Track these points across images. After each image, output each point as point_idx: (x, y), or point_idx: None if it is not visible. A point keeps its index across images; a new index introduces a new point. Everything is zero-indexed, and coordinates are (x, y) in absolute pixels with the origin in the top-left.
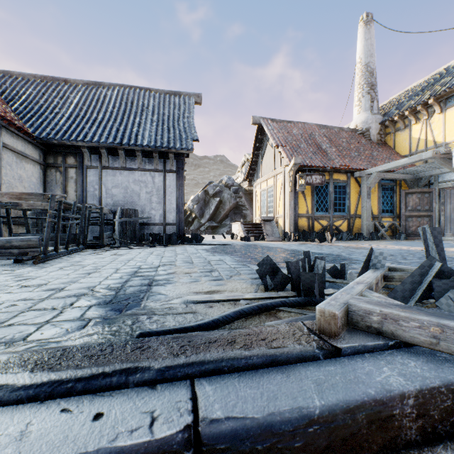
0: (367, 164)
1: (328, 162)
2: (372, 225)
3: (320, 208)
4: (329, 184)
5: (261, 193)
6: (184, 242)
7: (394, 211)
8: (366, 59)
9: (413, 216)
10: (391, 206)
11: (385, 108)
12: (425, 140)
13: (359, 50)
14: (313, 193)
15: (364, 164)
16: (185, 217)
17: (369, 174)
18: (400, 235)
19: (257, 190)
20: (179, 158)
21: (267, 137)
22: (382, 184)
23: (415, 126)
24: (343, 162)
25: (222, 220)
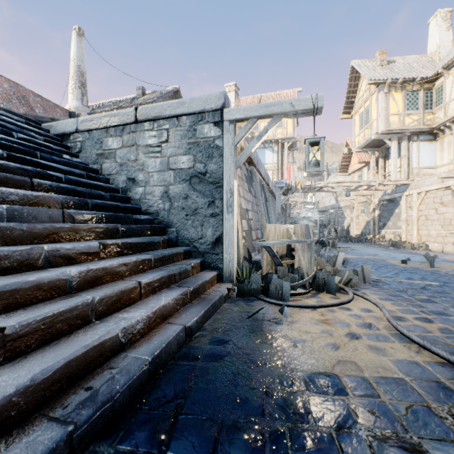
0: None
1: None
2: None
3: None
4: None
5: None
6: None
7: None
8: (79, 62)
9: None
10: None
11: (95, 106)
12: None
13: (73, 51)
14: None
15: None
16: None
17: None
18: None
19: None
20: None
21: None
22: None
23: None
24: None
25: None
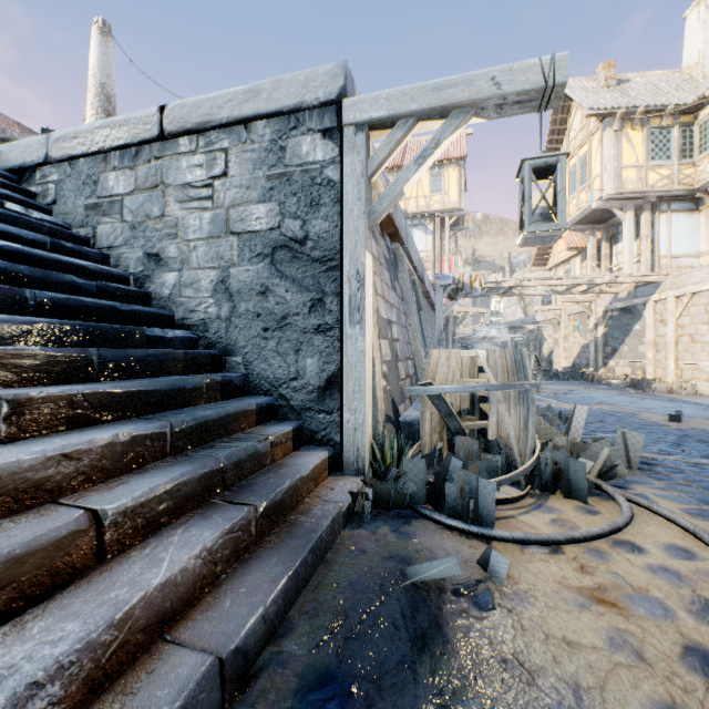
0: None
1: None
2: None
3: None
4: None
5: None
6: None
7: None
8: (102, 78)
9: None
10: None
11: None
12: None
13: (93, 60)
14: None
15: None
16: None
17: None
18: None
19: None
20: None
21: None
22: None
23: None
24: None
25: None
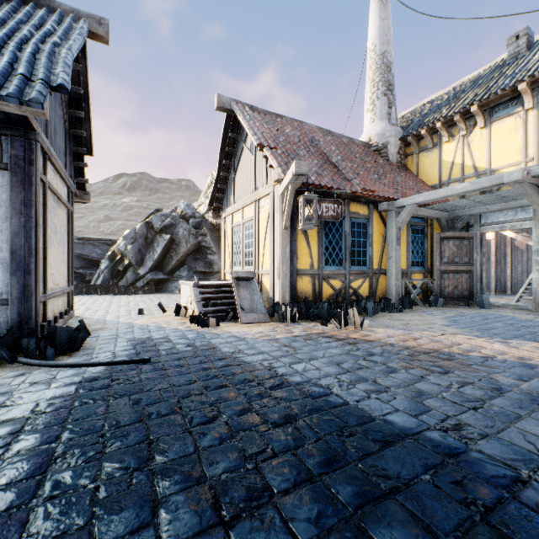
0: (395, 191)
1: (344, 182)
2: (401, 285)
3: (331, 259)
4: (344, 219)
5: (233, 230)
6: (15, 358)
7: (425, 263)
8: (382, 47)
9: (450, 271)
10: (422, 257)
11: (399, 123)
12: (461, 164)
13: (372, 33)
14: (320, 233)
15: (392, 192)
16: (112, 264)
17: (401, 206)
18: (437, 300)
19: (227, 225)
20: (18, 133)
21: (244, 136)
22: (412, 223)
23: (447, 145)
24: (367, 185)
25: (174, 270)
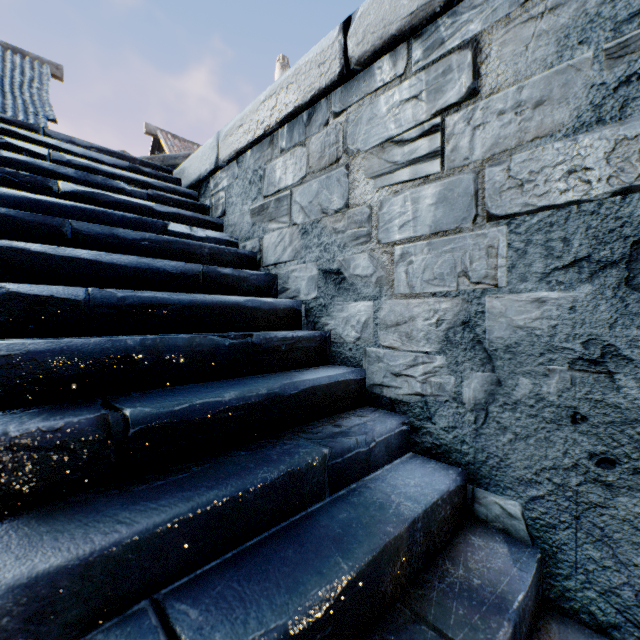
0: None
1: None
2: None
3: None
4: None
5: None
6: None
7: None
8: None
9: None
10: None
11: None
12: None
13: None
14: None
15: None
16: None
17: None
18: None
19: None
20: None
21: None
22: None
23: None
24: None
25: None
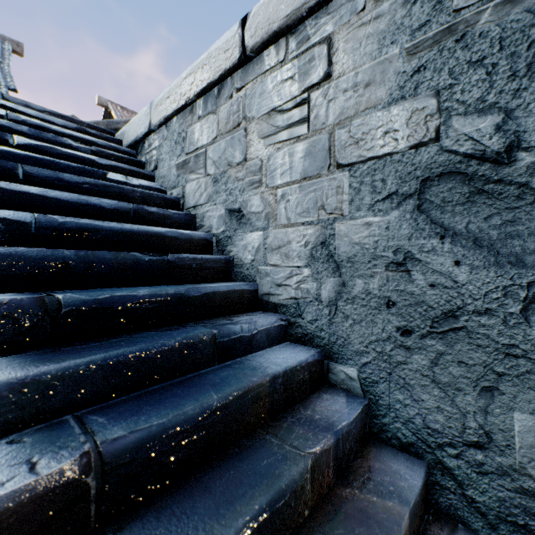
0: None
1: None
2: None
3: None
4: None
5: None
6: None
7: None
8: None
9: None
10: None
11: None
12: None
13: None
14: None
15: None
16: None
17: None
18: None
19: None
20: None
21: None
22: None
23: None
24: None
25: None
